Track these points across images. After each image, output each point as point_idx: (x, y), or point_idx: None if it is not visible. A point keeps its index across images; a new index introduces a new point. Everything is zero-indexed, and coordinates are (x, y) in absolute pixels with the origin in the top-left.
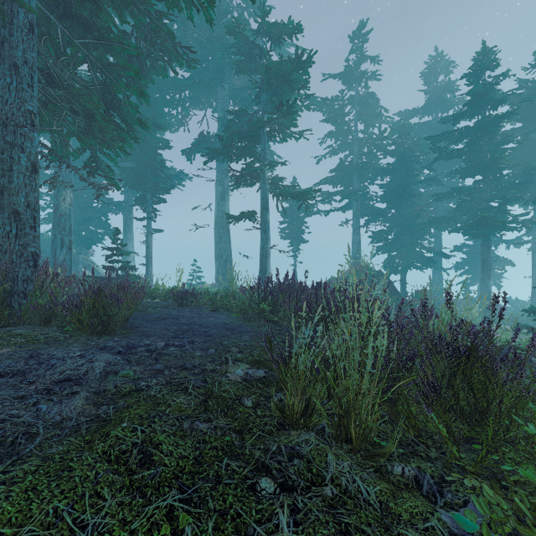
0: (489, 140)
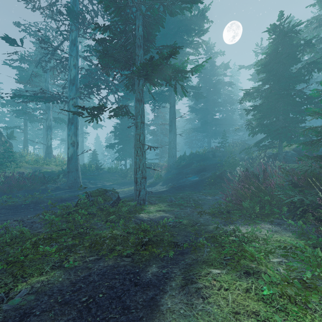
0: (35, 124)
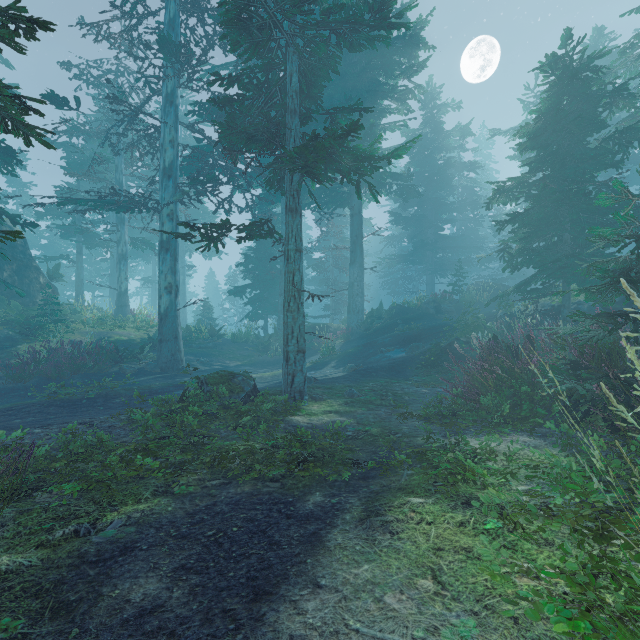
0: (95, 251)
